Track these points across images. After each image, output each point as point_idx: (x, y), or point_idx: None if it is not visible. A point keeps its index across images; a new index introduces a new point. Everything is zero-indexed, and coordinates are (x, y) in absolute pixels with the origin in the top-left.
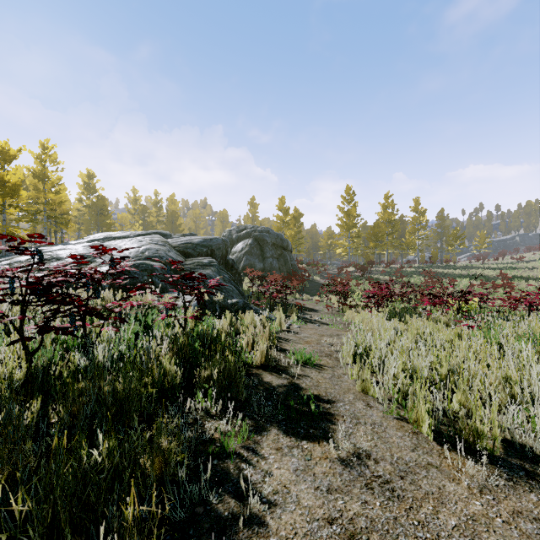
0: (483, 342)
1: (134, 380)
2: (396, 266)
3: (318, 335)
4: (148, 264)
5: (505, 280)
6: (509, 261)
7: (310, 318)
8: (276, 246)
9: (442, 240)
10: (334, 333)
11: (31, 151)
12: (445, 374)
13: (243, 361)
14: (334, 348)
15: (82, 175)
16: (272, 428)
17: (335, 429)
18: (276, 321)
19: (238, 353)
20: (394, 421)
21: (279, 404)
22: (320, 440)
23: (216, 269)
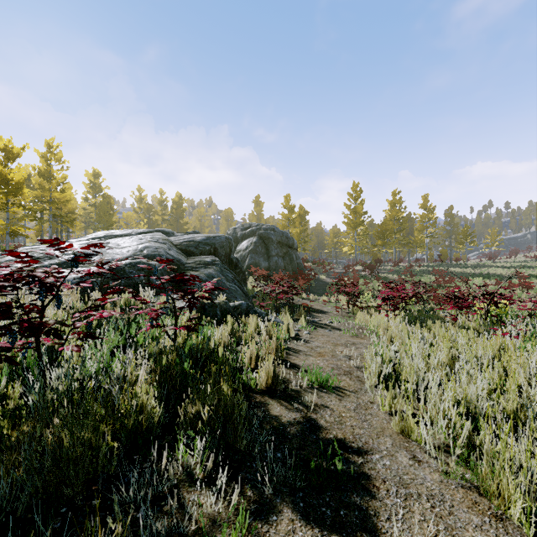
0: (536, 358)
1: (88, 428)
2: (404, 264)
3: (332, 344)
4: (145, 263)
5: (522, 279)
6: (521, 259)
7: (319, 322)
8: (281, 245)
9: (451, 238)
10: (349, 342)
11: (37, 150)
12: (512, 409)
13: (244, 384)
14: (353, 362)
15: (88, 174)
16: (283, 506)
17: (377, 508)
18: (283, 328)
19: (238, 373)
20: (459, 491)
21: (293, 460)
22: (357, 533)
23: (219, 268)
